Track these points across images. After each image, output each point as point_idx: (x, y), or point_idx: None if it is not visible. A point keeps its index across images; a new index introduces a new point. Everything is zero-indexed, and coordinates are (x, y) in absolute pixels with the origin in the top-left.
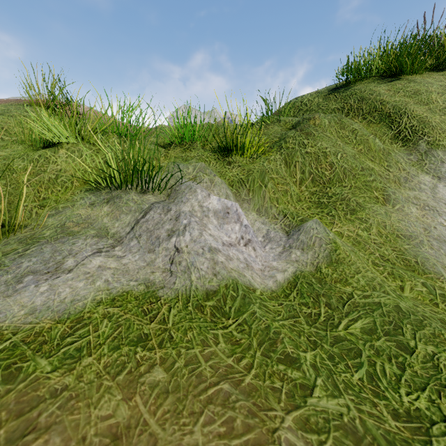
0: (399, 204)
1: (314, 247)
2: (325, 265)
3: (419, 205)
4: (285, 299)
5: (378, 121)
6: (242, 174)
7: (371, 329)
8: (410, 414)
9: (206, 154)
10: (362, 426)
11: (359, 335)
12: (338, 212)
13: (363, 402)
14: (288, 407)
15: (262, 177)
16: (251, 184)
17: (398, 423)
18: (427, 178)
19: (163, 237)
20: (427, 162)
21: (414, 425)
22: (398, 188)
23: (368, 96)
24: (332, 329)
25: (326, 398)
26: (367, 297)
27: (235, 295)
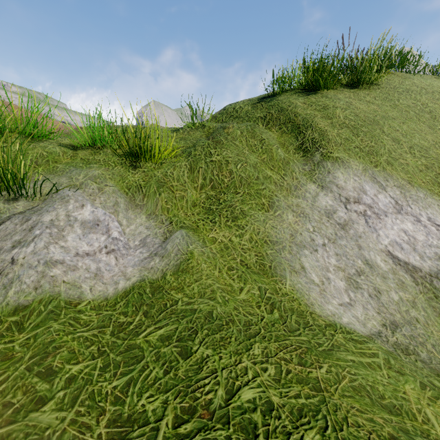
0: (280, 211)
1: (172, 255)
2: (171, 273)
3: (296, 213)
4: (111, 309)
5: (290, 132)
6: (143, 180)
7: (169, 336)
8: (131, 419)
9: (114, 158)
10: (59, 437)
11: (154, 343)
12: (221, 218)
13: (91, 411)
14: (4, 424)
15: (158, 183)
16: (147, 190)
17: (109, 429)
18: (313, 187)
19: (6, 249)
20: (317, 172)
21: (123, 430)
22: (288, 196)
23: (286, 107)
24: (133, 338)
25: (51, 412)
26: (190, 303)
27: (44, 309)
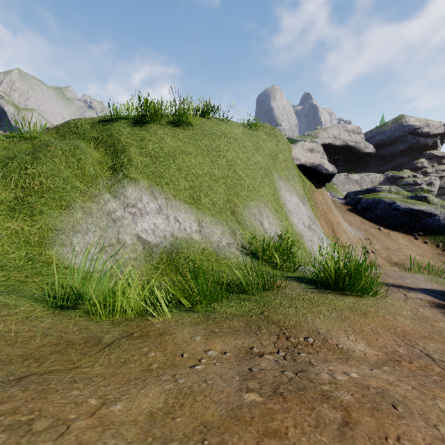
0: (74, 211)
1: None
2: None
3: (85, 212)
4: None
5: (111, 154)
6: None
7: None
8: None
9: None
10: None
11: None
12: (21, 215)
13: None
14: None
15: None
16: None
17: None
18: (108, 196)
19: None
20: (116, 186)
21: None
22: (87, 201)
23: (115, 134)
24: None
25: None
26: None
27: None
